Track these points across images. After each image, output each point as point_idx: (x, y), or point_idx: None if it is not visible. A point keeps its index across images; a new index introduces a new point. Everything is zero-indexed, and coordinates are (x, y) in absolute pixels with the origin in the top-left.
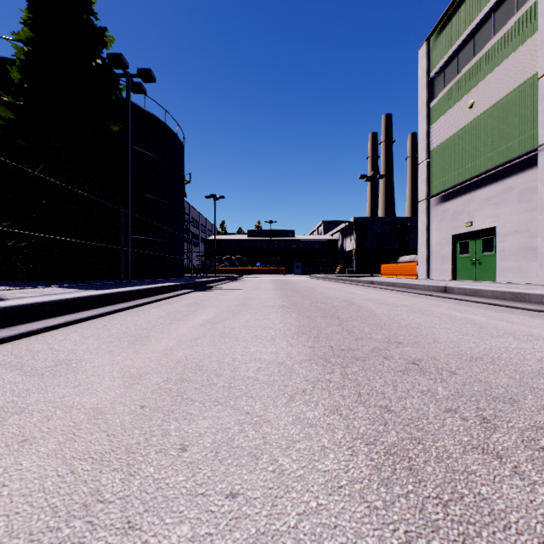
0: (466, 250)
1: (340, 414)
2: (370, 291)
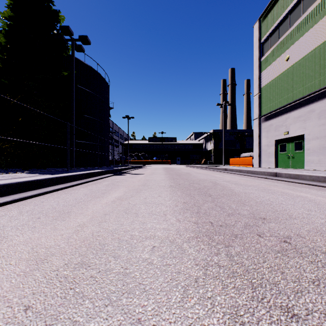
0: (284, 149)
1: (242, 323)
2: (226, 175)
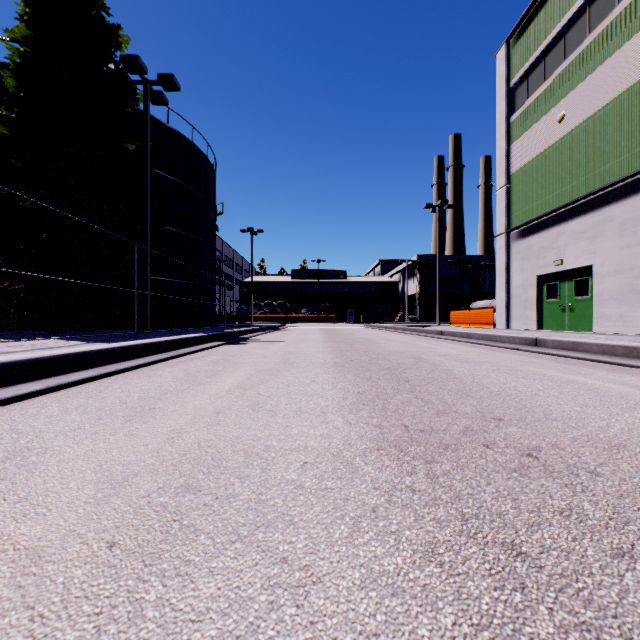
0: (554, 294)
1: (440, 563)
2: (441, 344)
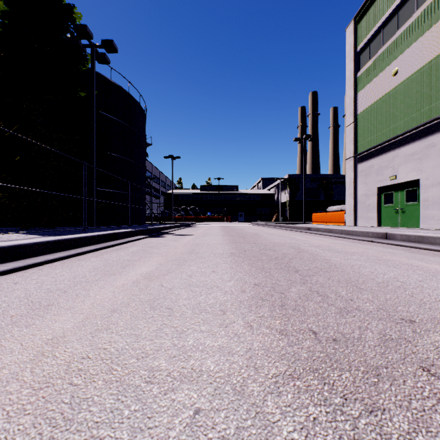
0: (390, 200)
1: None
2: (311, 237)
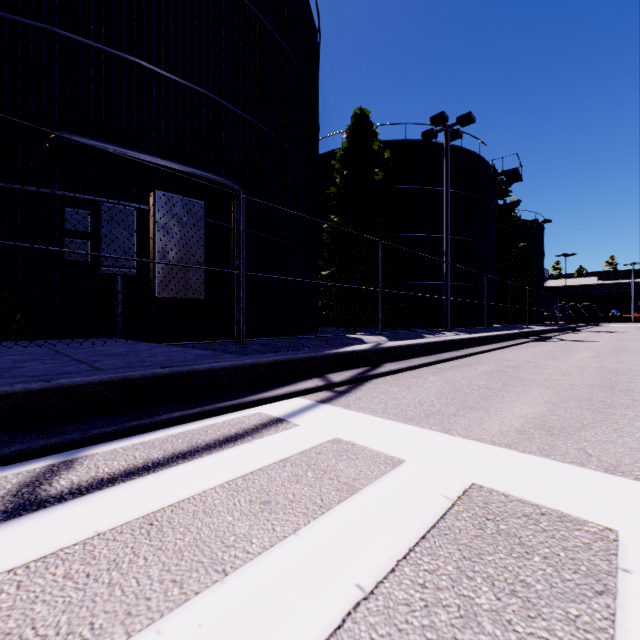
0: None
1: None
2: None
